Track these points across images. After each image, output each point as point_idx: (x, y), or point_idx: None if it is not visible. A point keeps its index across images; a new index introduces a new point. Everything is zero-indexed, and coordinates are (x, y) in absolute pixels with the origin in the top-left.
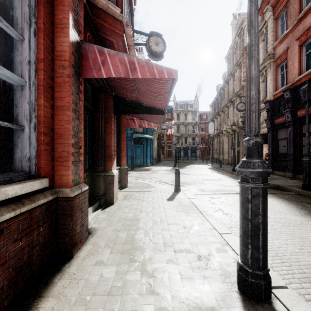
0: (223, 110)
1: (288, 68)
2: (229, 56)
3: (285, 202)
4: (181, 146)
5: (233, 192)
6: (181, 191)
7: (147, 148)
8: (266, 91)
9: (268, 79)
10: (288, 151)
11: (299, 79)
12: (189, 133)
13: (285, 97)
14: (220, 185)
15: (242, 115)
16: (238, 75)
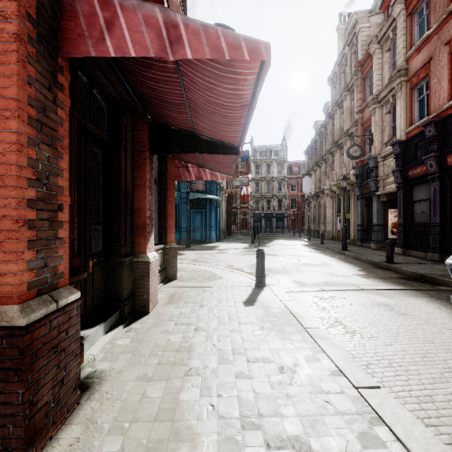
0: (325, 158)
1: (432, 90)
2: (334, 76)
3: (446, 306)
4: (261, 213)
5: (353, 287)
6: (267, 285)
7: (212, 216)
8: (393, 128)
9: (398, 108)
10: (431, 220)
11: (450, 107)
12: (273, 194)
13: (426, 135)
14: (329, 275)
15: (355, 165)
16: (348, 105)
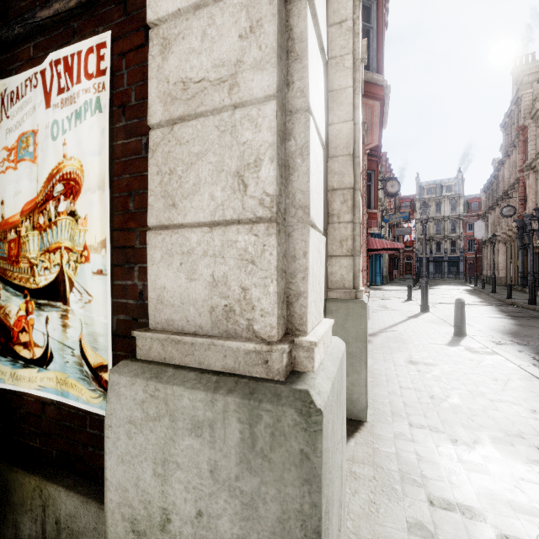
0: (497, 204)
1: None
2: (506, 125)
3: (490, 308)
4: (428, 257)
5: None
6: (412, 300)
7: (377, 264)
8: None
9: None
10: None
11: None
12: (444, 235)
13: None
14: (453, 301)
15: (515, 219)
16: (515, 159)
